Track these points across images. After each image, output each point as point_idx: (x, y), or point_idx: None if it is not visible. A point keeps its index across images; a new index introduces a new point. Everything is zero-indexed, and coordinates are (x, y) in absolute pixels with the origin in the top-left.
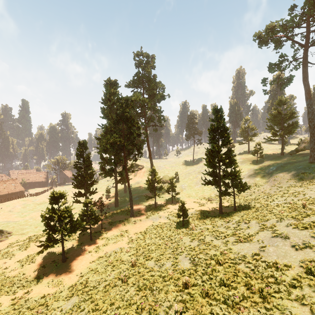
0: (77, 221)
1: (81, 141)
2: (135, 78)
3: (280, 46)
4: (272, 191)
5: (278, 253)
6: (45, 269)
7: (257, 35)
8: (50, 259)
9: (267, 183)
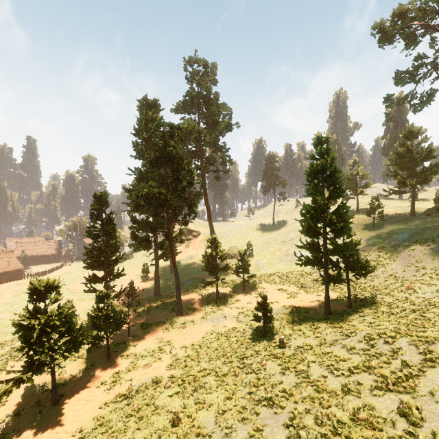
0: (80, 330)
1: (99, 194)
2: (187, 99)
3: (414, 43)
4: (408, 274)
5: None
6: (18, 420)
7: (377, 27)
8: (33, 397)
9: (398, 260)
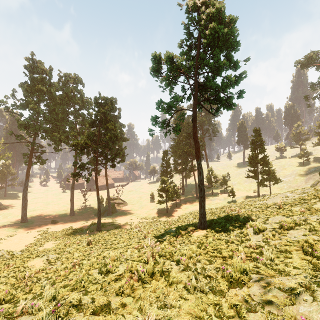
0: (172, 193)
1: (165, 151)
2: None
3: None
4: (304, 185)
5: (273, 200)
6: (159, 214)
7: (297, 62)
8: (159, 211)
9: (304, 180)
